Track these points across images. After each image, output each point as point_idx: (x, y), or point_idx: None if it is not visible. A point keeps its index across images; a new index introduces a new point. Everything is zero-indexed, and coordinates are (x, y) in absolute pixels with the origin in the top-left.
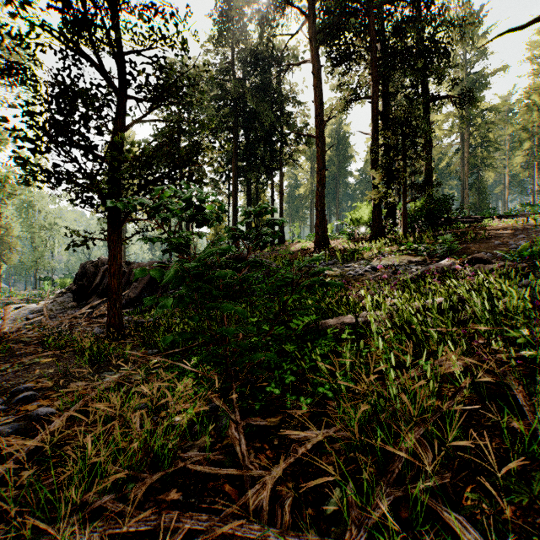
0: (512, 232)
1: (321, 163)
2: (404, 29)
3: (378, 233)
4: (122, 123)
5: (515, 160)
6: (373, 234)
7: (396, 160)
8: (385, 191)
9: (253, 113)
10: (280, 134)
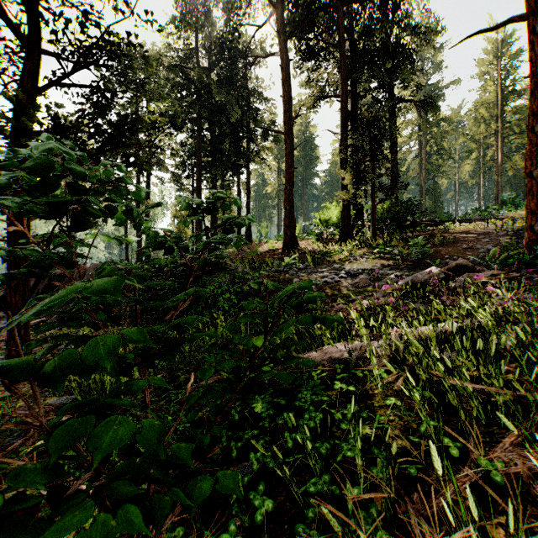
0: (476, 236)
1: (290, 160)
2: (372, 29)
3: (347, 234)
4: (32, 83)
5: (465, 169)
6: (342, 236)
7: (365, 161)
8: (354, 192)
9: (218, 105)
10: (247, 129)
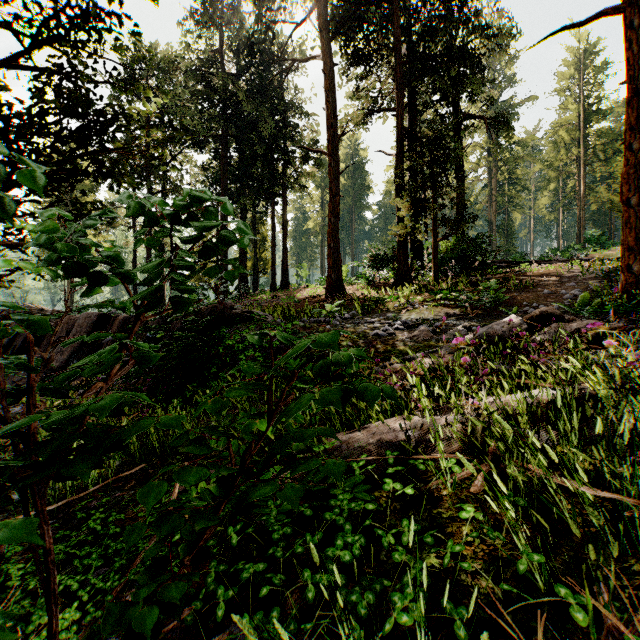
0: (558, 279)
1: (335, 187)
2: (434, 28)
3: (404, 277)
4: None
5: (542, 202)
6: (398, 279)
7: (426, 188)
8: (412, 226)
9: (248, 120)
10: (283, 150)
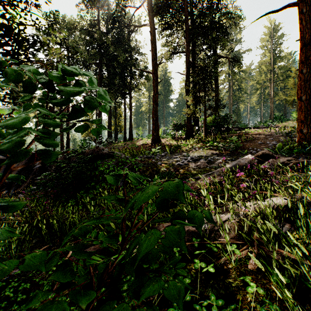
0: (264, 136)
1: (156, 90)
2: (205, 12)
3: (190, 135)
4: None
5: (253, 99)
6: (187, 136)
7: (201, 91)
8: (194, 109)
9: (112, 55)
10: (130, 71)
